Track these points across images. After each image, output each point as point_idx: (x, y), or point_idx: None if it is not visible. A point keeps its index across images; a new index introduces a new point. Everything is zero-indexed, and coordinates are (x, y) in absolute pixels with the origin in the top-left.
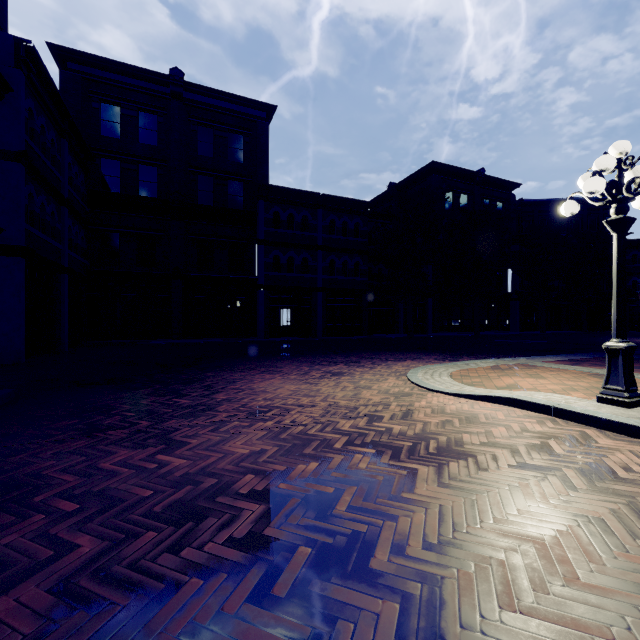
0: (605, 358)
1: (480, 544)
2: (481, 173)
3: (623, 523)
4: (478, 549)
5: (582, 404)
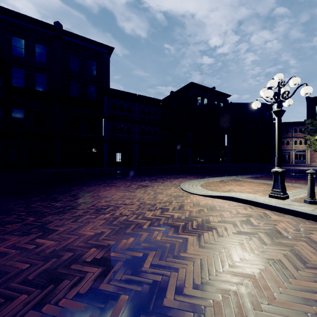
0: (268, 176)
1: (223, 282)
2: (213, 89)
3: (290, 261)
4: (222, 285)
5: (263, 198)
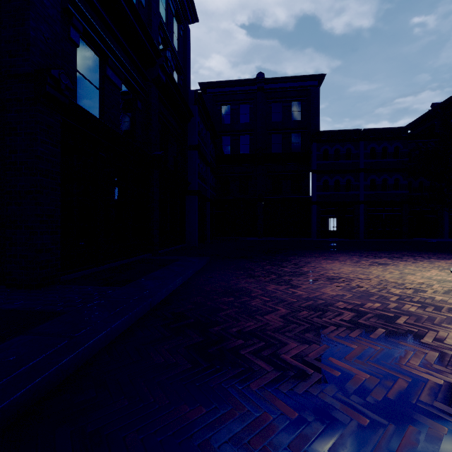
0: None
1: None
2: None
3: None
4: None
5: None
